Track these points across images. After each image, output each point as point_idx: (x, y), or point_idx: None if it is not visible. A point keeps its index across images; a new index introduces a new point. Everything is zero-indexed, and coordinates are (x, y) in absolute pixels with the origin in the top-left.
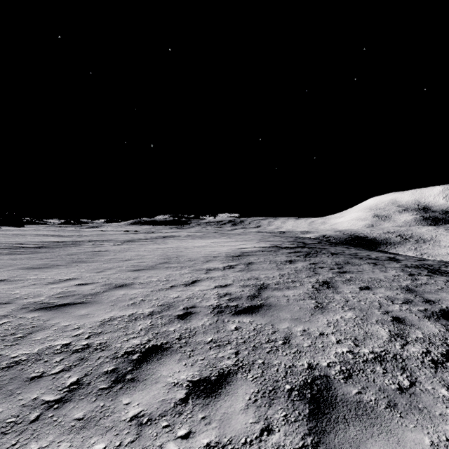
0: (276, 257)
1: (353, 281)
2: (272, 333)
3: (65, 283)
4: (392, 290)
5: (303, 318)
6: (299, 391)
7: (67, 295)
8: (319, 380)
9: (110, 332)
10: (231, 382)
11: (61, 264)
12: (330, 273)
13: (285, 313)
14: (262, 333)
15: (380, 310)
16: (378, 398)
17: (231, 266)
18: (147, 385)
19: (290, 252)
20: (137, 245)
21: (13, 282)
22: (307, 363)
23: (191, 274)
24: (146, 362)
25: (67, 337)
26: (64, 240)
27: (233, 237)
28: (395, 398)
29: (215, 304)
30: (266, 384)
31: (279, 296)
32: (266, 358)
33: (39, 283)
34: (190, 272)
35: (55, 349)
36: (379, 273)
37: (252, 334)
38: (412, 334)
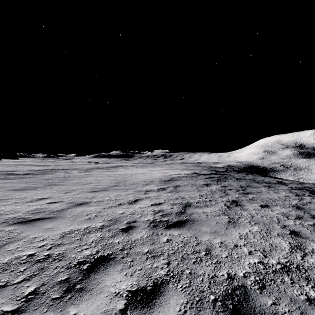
0: (196, 181)
1: (255, 200)
2: (196, 245)
3: (40, 202)
4: (285, 208)
5: (220, 231)
6: (222, 302)
7: (39, 211)
8: (238, 290)
9: (68, 244)
10: (163, 292)
11: (39, 186)
12: (237, 194)
13: (205, 227)
14: (188, 245)
15: (279, 224)
16: (291, 309)
17: (164, 189)
18: (93, 295)
19: (206, 178)
20: (96, 172)
21: (1, 201)
22: (226, 273)
23: (133, 195)
24: (94, 272)
25: (33, 248)
26: (44, 169)
27: (165, 166)
28: (306, 309)
29: (151, 219)
30: (193, 294)
31: (200, 212)
32: (193, 268)
33: (20, 201)
34: (133, 193)
35: (22, 259)
36: (273, 194)
37: (180, 245)
38: (308, 246)
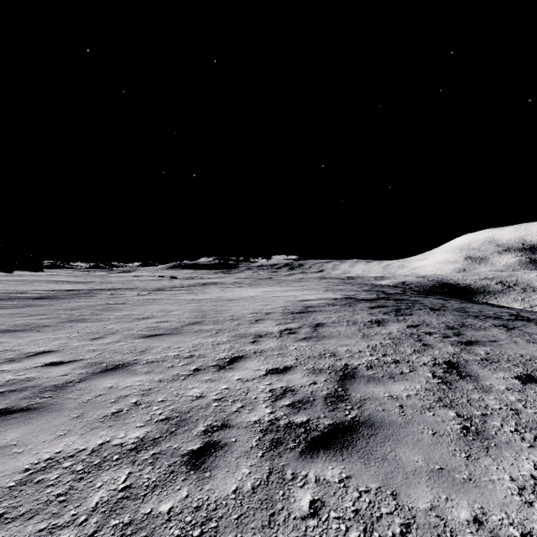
0: (354, 314)
1: (497, 363)
2: (403, 533)
3: (29, 361)
4: None
5: (454, 468)
6: None
7: (13, 389)
8: None
9: (20, 518)
10: None
11: (50, 324)
12: (449, 346)
13: (409, 449)
14: (377, 532)
15: None
16: None
17: (292, 331)
18: None
19: (372, 307)
20: (167, 296)
21: None
22: None
23: (230, 344)
24: None
25: None
26: (78, 289)
27: (292, 284)
28: None
29: (265, 420)
30: None
31: (382, 397)
32: None
33: None
34: (229, 340)
35: None
36: (527, 345)
37: (354, 535)
38: None
